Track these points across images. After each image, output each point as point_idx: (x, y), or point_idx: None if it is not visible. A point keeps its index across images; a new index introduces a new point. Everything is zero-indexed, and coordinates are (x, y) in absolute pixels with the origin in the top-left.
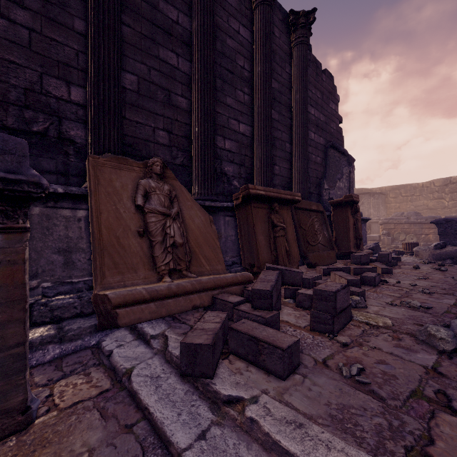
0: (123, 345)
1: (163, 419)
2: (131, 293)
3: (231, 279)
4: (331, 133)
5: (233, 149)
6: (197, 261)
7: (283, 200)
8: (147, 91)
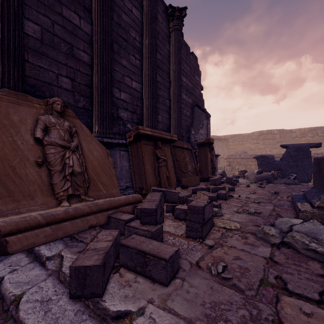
0: (16, 269)
1: None
2: (24, 220)
3: (124, 200)
4: (196, 96)
5: (127, 100)
6: (95, 187)
7: (165, 139)
8: (50, 41)
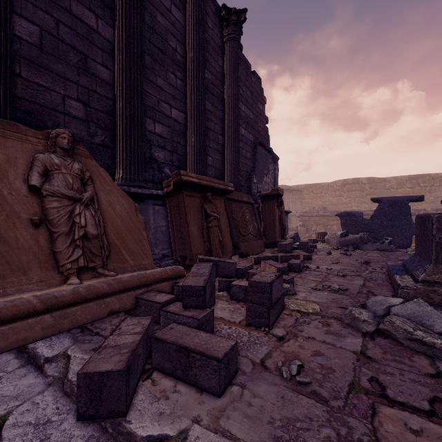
0: None
1: None
2: (11, 305)
3: (160, 275)
4: (259, 131)
5: (165, 134)
6: (118, 256)
7: (217, 189)
8: (54, 48)
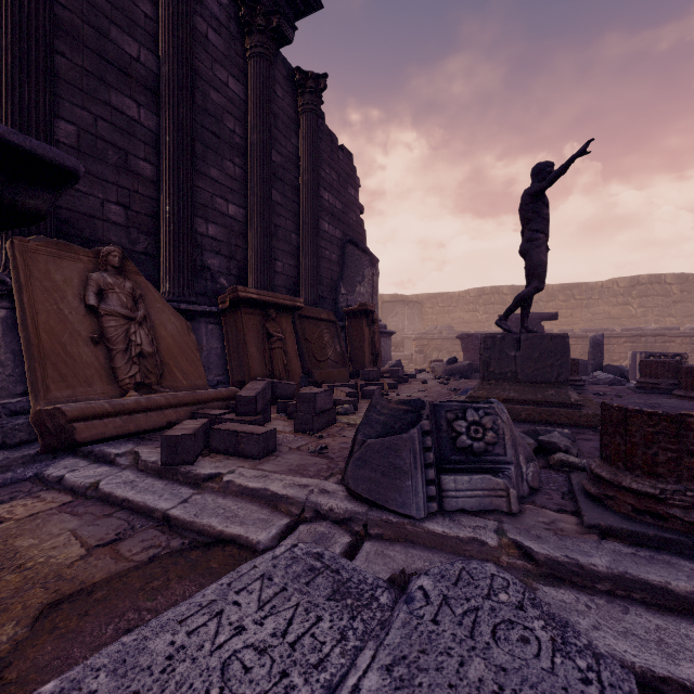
0: (77, 469)
1: (145, 501)
2: (90, 406)
3: (215, 394)
4: (350, 225)
5: (220, 237)
6: (171, 375)
7: (282, 306)
8: (92, 148)
